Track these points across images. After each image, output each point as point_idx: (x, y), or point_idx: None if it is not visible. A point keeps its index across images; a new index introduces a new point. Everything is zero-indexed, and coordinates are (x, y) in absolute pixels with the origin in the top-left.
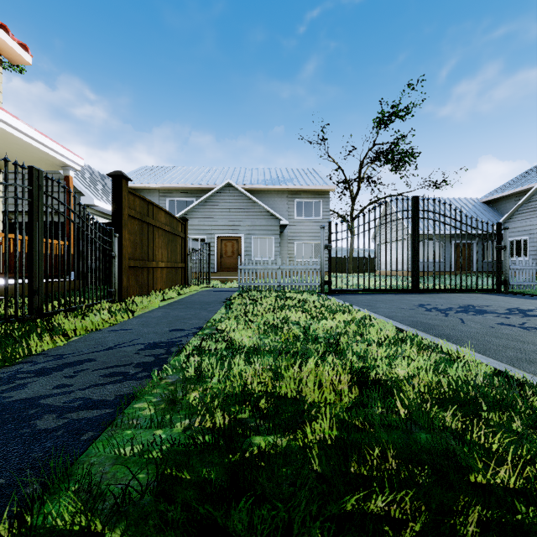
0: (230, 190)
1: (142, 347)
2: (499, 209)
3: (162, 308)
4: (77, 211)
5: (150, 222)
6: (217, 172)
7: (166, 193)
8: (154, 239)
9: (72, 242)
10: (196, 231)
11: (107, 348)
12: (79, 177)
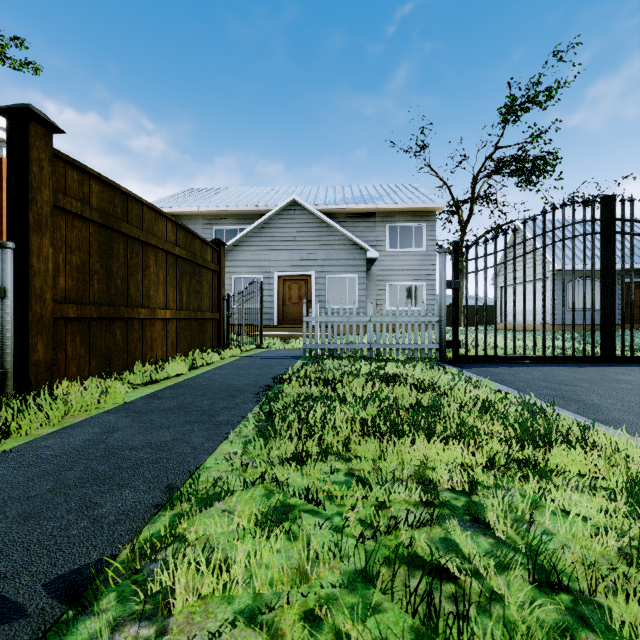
0: (296, 210)
1: None
2: None
3: (121, 409)
4: None
5: (132, 234)
6: (281, 192)
7: (212, 219)
8: (146, 267)
9: None
10: (249, 268)
11: None
12: None
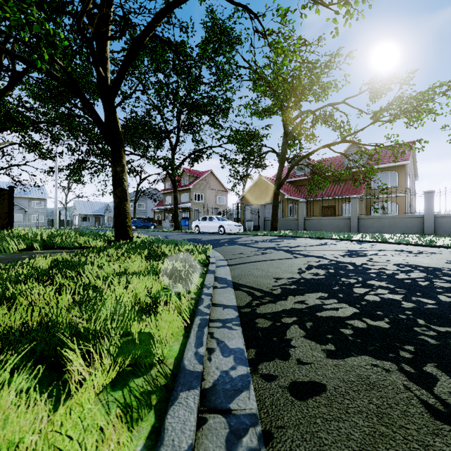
0: None
1: None
2: None
3: None
4: None
5: None
6: None
7: None
8: None
9: None
10: None
11: None
12: None
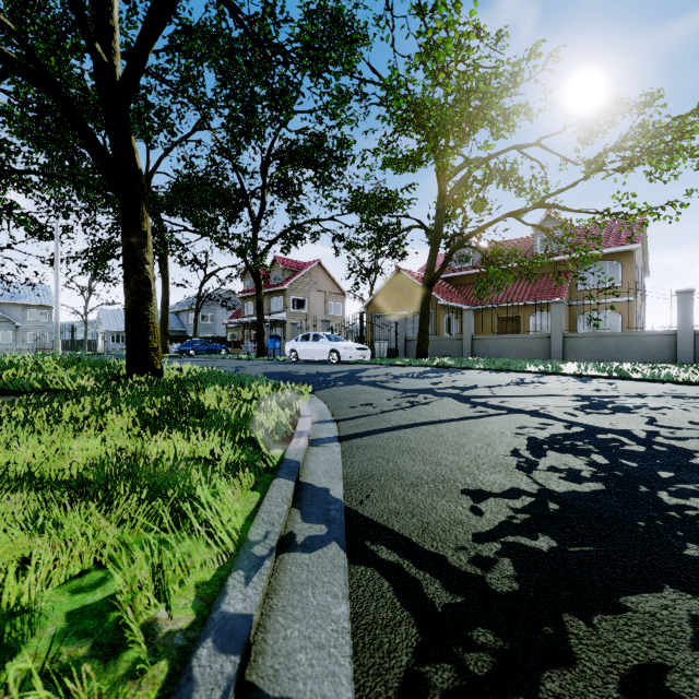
0: None
1: None
2: None
3: None
4: None
5: None
6: None
7: None
8: None
9: None
10: None
11: None
12: None
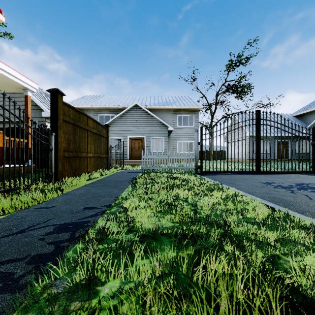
0: (137, 108)
1: (50, 230)
2: (305, 120)
3: (86, 186)
4: (40, 121)
5: (81, 126)
6: (129, 98)
7: (98, 111)
8: (85, 138)
9: (30, 139)
10: (116, 134)
11: (19, 231)
12: (41, 100)
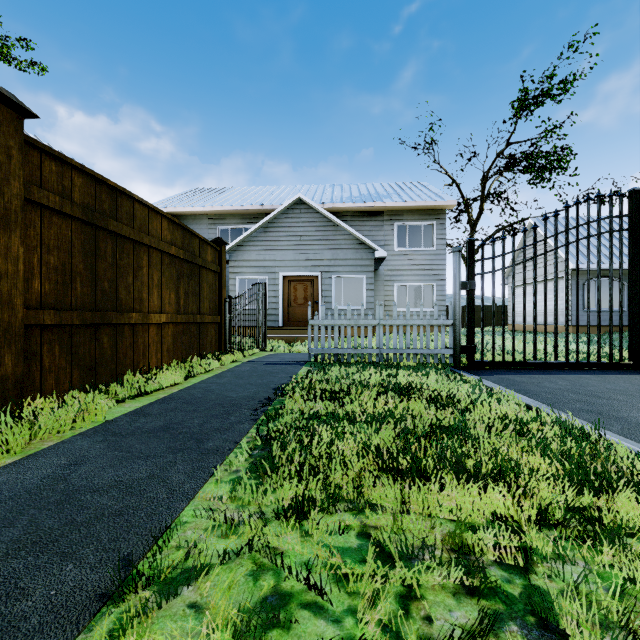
0: (301, 208)
1: None
2: None
3: (99, 431)
4: None
5: (122, 233)
6: (286, 191)
7: (217, 219)
8: (138, 268)
9: None
10: (254, 268)
11: None
12: None
